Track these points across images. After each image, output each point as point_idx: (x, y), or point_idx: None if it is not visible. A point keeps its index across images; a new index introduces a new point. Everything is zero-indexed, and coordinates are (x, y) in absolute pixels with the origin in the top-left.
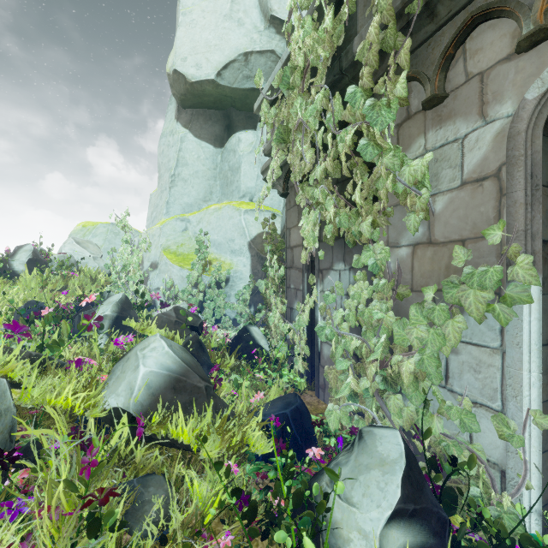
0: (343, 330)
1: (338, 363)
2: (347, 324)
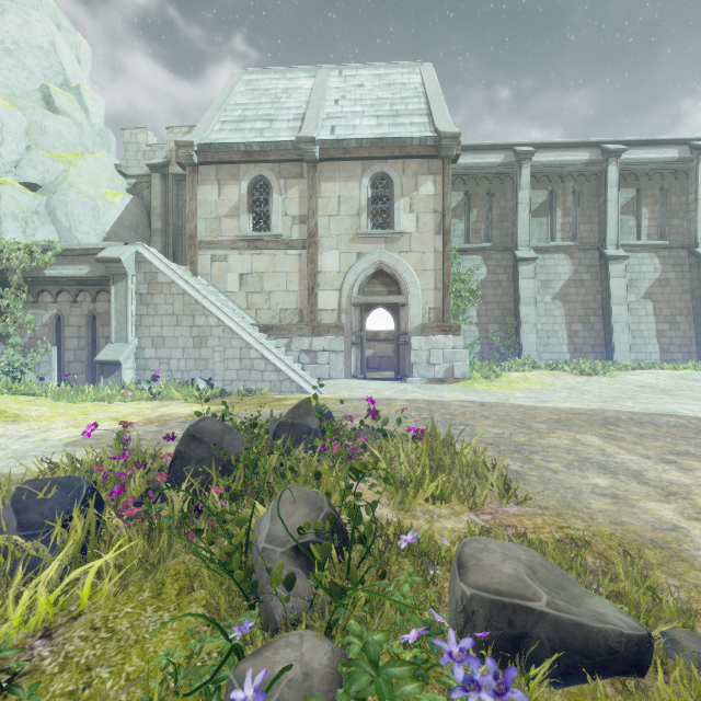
0: (2, 365)
1: (0, 376)
2: (4, 363)
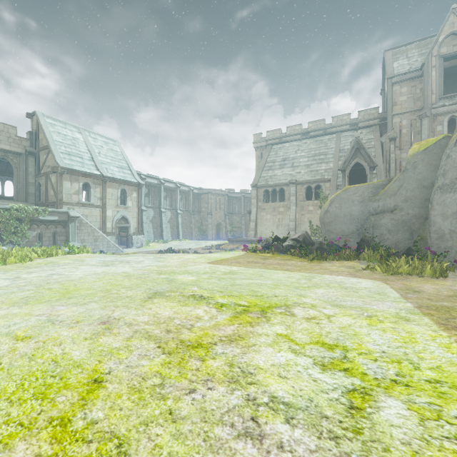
0: None
1: None
2: None
